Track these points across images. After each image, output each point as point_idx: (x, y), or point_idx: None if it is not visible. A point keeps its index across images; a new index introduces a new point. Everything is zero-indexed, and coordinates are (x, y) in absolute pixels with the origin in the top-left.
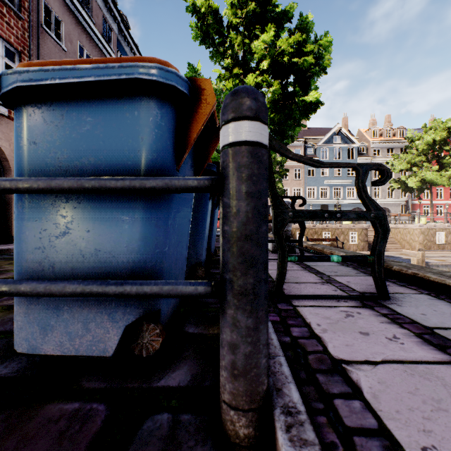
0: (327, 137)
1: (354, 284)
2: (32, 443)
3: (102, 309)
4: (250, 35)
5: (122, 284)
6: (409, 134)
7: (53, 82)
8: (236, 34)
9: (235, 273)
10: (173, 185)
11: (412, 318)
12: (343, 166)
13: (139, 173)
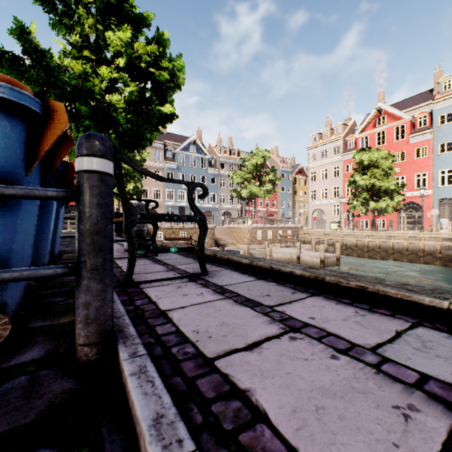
0: (184, 144)
1: (190, 269)
2: None
3: None
4: (104, 23)
5: None
6: (242, 156)
7: None
8: (87, 13)
9: (89, 256)
10: (33, 194)
11: (215, 283)
12: (179, 182)
13: None
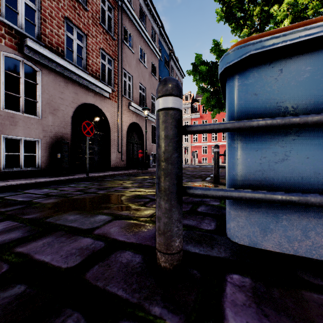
0: None
1: None
2: None
3: (322, 221)
4: (268, 3)
5: None
6: None
7: (284, 44)
8: (253, 7)
9: None
10: None
11: None
12: None
13: None
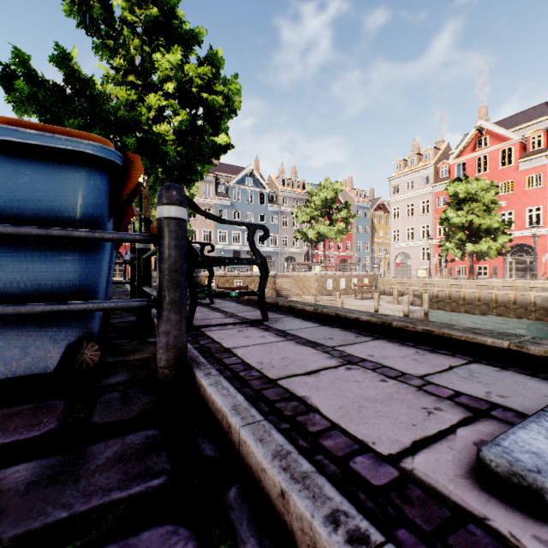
0: (239, 177)
1: (250, 316)
2: (10, 422)
3: (43, 333)
4: (151, 43)
5: (84, 303)
6: (309, 189)
7: None
8: (132, 33)
9: (169, 291)
10: (125, 238)
11: (277, 328)
12: (239, 224)
13: (82, 223)
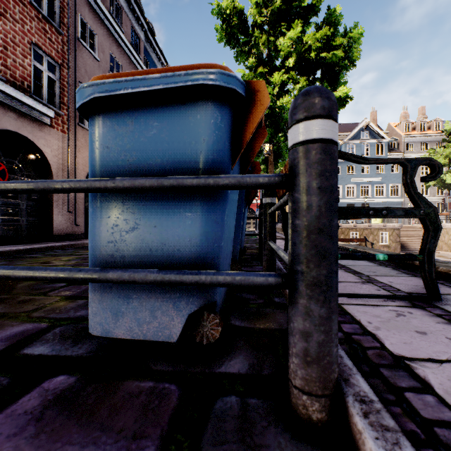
0: (353, 132)
1: (398, 284)
2: (122, 413)
3: (167, 298)
4: (275, 33)
5: (196, 274)
6: (446, 127)
7: (126, 91)
8: (260, 33)
9: (308, 265)
10: (244, 182)
11: None
12: (389, 162)
13: (201, 172)
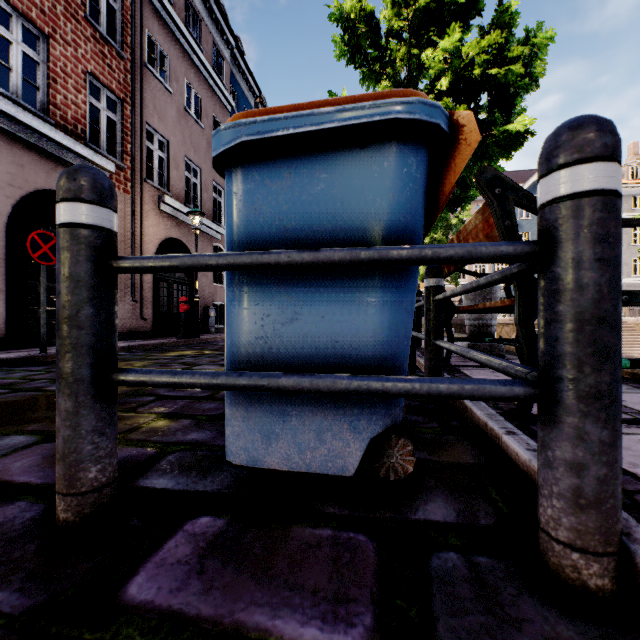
0: (528, 184)
1: (636, 404)
2: (307, 568)
3: (340, 415)
4: (419, 43)
5: (406, 381)
6: None
7: (286, 132)
8: (397, 44)
9: (581, 369)
10: (477, 254)
11: None
12: (633, 224)
13: (389, 242)
